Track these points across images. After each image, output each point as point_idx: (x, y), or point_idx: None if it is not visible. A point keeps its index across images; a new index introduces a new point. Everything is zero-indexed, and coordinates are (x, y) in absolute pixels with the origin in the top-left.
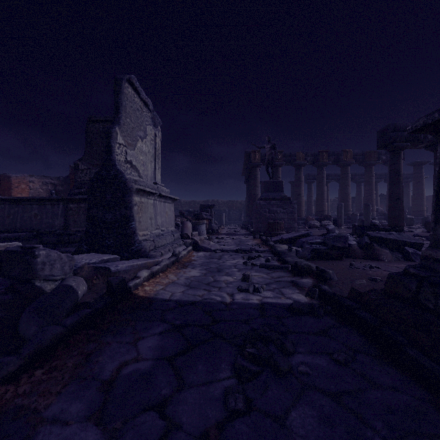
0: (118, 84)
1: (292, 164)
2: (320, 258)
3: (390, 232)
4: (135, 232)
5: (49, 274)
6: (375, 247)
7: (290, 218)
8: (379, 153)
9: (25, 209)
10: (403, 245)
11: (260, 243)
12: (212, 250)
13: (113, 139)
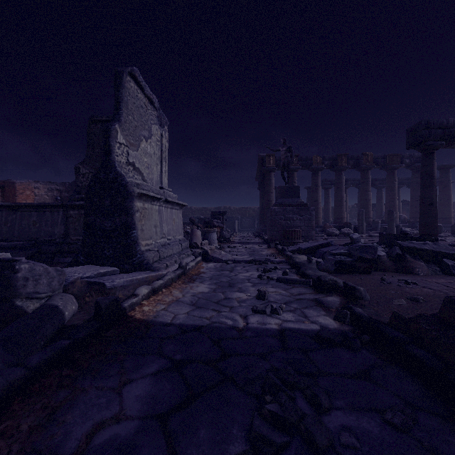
0: (119, 78)
1: (308, 169)
2: (345, 271)
3: (424, 242)
4: (136, 242)
5: (33, 291)
6: (408, 258)
7: (307, 226)
8: (403, 156)
9: (23, 216)
10: (440, 257)
11: (275, 252)
12: (224, 261)
13: (112, 138)
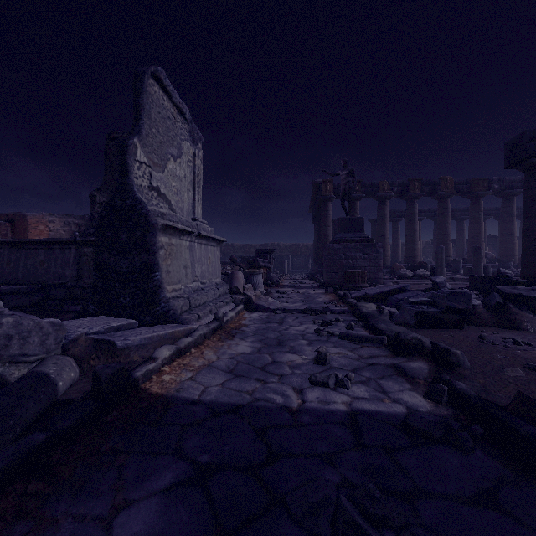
0: (139, 80)
1: (374, 197)
2: (429, 326)
3: (532, 287)
4: (160, 287)
5: (20, 353)
6: (512, 309)
7: (373, 266)
8: (490, 181)
9: (28, 254)
10: None
11: (335, 299)
12: (271, 310)
13: (129, 155)
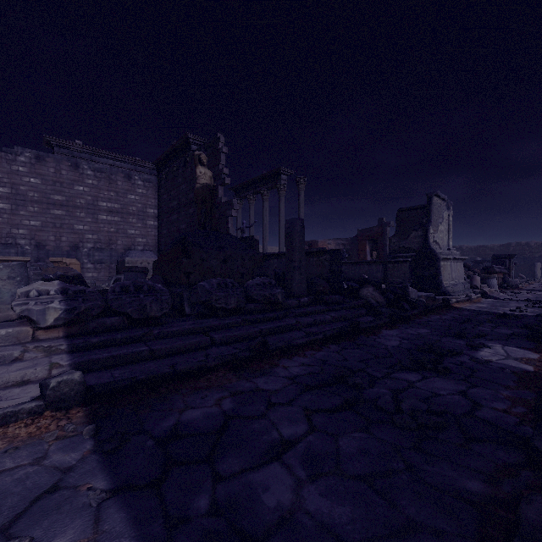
0: (429, 200)
1: None
2: None
3: None
4: (441, 282)
5: (411, 296)
6: None
7: None
8: None
9: (360, 267)
10: None
11: None
12: (501, 299)
13: (428, 233)
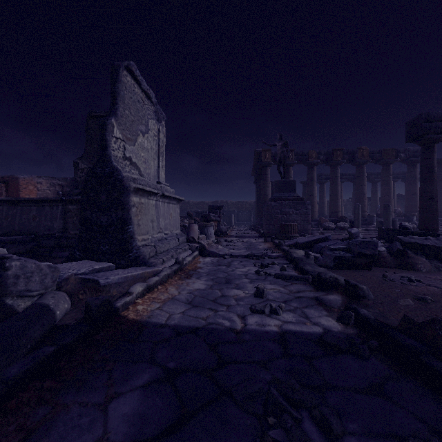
0: (115, 72)
1: (304, 163)
2: (345, 267)
3: (426, 237)
4: (132, 237)
5: (25, 289)
6: (410, 254)
7: (303, 220)
8: (398, 151)
9: (23, 211)
10: None
11: (272, 246)
12: (220, 255)
13: (108, 132)
